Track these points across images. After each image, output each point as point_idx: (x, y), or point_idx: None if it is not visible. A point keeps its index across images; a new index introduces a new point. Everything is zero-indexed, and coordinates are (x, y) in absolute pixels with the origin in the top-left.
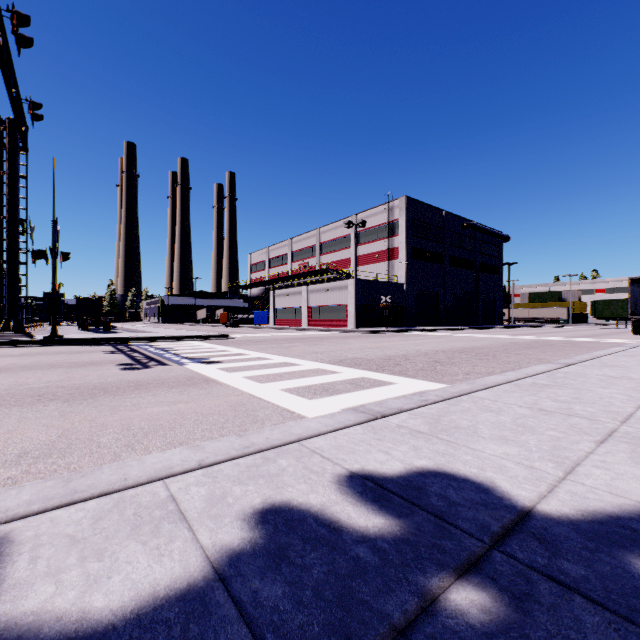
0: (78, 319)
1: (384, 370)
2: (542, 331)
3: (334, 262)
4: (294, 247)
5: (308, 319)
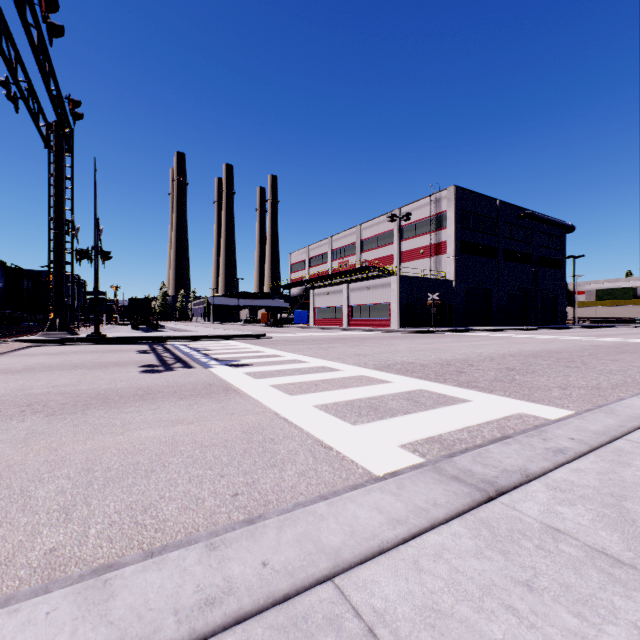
0: (130, 319)
1: (446, 380)
2: (620, 332)
3: (376, 259)
4: (334, 245)
5: (348, 318)
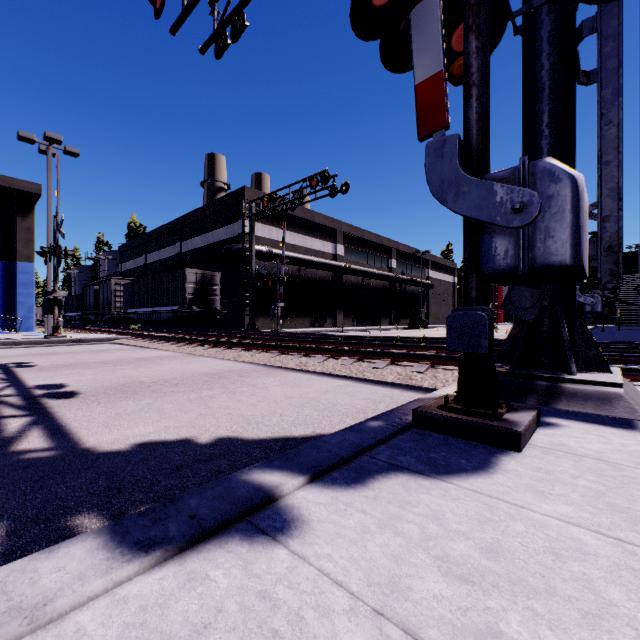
0: None
1: None
2: None
3: None
4: None
5: None
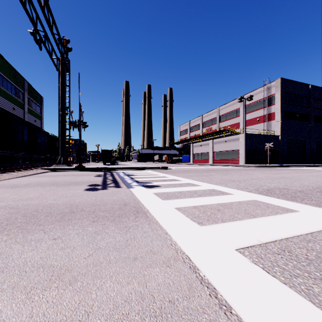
0: (102, 159)
1: None
2: None
3: (228, 126)
4: (203, 120)
5: (213, 159)
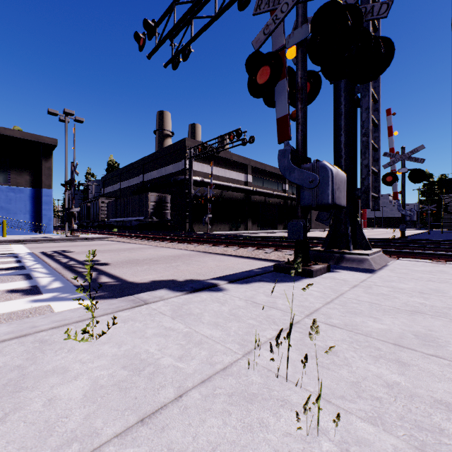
0: None
1: None
2: None
3: None
4: None
5: None
